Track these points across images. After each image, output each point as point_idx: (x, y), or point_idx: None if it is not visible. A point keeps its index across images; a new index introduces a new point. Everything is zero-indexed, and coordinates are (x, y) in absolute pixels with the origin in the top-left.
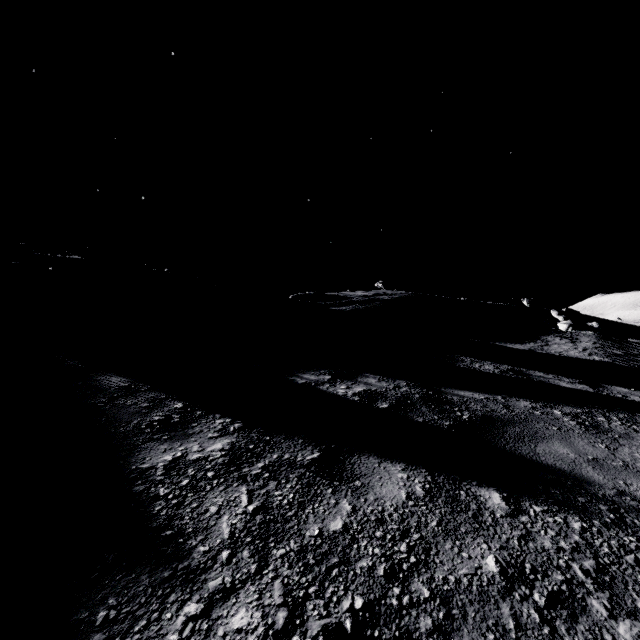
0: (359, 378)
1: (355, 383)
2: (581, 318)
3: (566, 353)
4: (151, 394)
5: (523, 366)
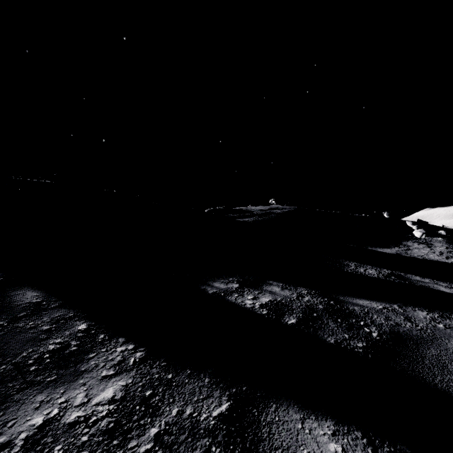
0: (264, 286)
1: (261, 292)
2: (430, 227)
3: (427, 256)
4: (58, 312)
5: (399, 270)
